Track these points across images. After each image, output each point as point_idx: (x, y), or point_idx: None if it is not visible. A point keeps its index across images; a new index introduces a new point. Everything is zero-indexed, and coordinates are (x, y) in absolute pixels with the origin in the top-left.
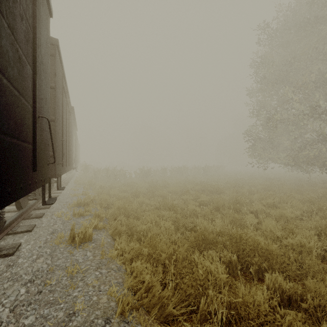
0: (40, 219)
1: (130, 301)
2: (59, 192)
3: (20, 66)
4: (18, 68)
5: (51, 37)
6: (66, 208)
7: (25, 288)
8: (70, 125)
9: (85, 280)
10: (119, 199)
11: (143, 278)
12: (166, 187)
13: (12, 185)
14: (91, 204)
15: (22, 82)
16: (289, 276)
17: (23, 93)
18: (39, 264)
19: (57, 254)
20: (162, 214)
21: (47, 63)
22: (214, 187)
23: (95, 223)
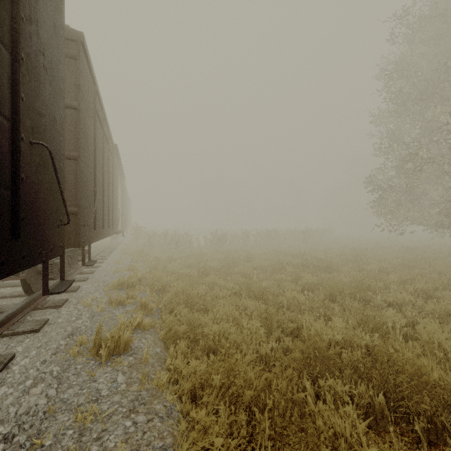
0: (58, 309)
1: None
2: (96, 266)
3: None
4: None
5: (72, 29)
6: (102, 291)
7: None
8: (112, 171)
9: (104, 439)
10: (180, 277)
11: (211, 443)
12: (249, 260)
13: None
14: (138, 285)
15: None
16: None
17: None
18: (32, 398)
19: (69, 377)
20: (244, 305)
21: (57, 60)
22: (322, 262)
23: (138, 320)
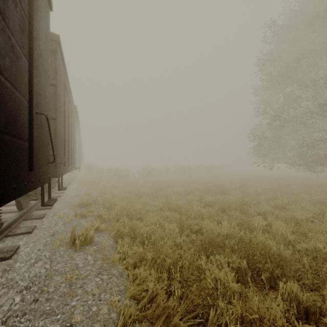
0: (41, 220)
1: (132, 313)
2: (62, 192)
3: (13, 56)
4: (10, 57)
5: (52, 32)
6: (68, 208)
7: (20, 296)
8: (73, 125)
9: (85, 287)
10: (122, 199)
11: (147, 286)
12: (169, 187)
13: (3, 186)
14: (93, 204)
15: (16, 73)
16: (305, 284)
17: (17, 86)
18: (36, 269)
19: (56, 258)
20: (166, 216)
21: (47, 58)
22: (219, 188)
23: (97, 225)
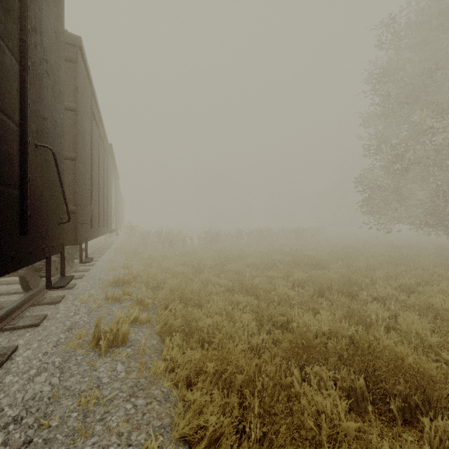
0: (56, 306)
1: None
2: (91, 264)
3: None
4: None
5: (70, 33)
6: (98, 288)
7: (2, 435)
8: (107, 170)
9: (107, 420)
10: (175, 275)
11: (206, 421)
12: (242, 258)
13: None
14: (133, 282)
15: None
16: None
17: None
18: (37, 386)
19: (71, 367)
20: (236, 300)
21: (58, 65)
22: (313, 259)
23: (135, 314)
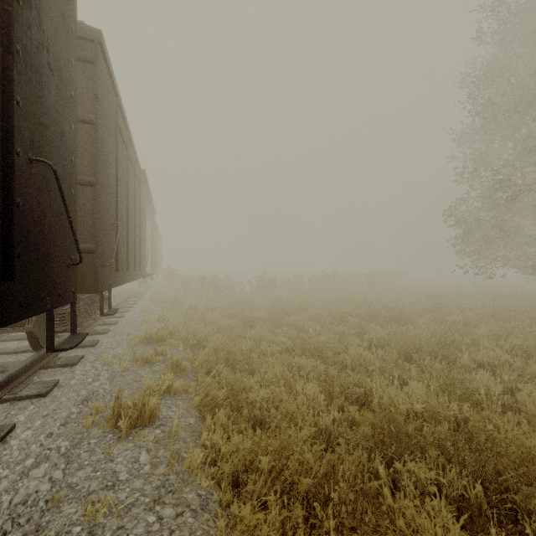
0: (72, 369)
1: None
2: (120, 315)
3: None
4: None
5: (88, 26)
6: (125, 346)
7: None
8: (139, 202)
9: None
10: (220, 330)
11: None
12: (303, 309)
13: None
14: (169, 339)
15: None
16: None
17: None
18: (32, 483)
19: (80, 454)
20: (297, 365)
21: (67, 60)
22: (393, 311)
23: (168, 382)
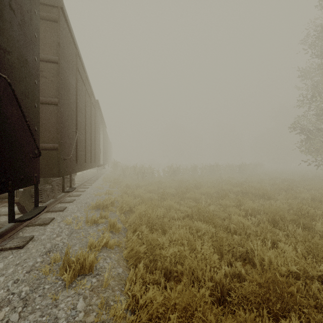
0: (45, 227)
1: None
2: (83, 190)
3: None
4: None
5: None
6: (83, 211)
7: None
8: (94, 120)
9: None
10: (144, 201)
11: None
12: (197, 187)
13: None
14: (111, 206)
15: None
16: None
17: None
18: None
19: (35, 298)
20: (196, 227)
21: (30, 10)
22: (259, 190)
23: (105, 240)
